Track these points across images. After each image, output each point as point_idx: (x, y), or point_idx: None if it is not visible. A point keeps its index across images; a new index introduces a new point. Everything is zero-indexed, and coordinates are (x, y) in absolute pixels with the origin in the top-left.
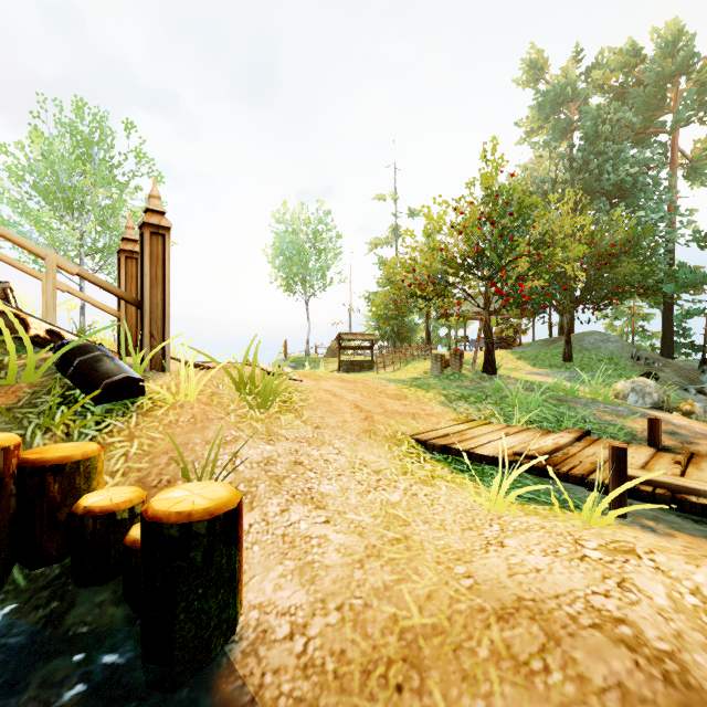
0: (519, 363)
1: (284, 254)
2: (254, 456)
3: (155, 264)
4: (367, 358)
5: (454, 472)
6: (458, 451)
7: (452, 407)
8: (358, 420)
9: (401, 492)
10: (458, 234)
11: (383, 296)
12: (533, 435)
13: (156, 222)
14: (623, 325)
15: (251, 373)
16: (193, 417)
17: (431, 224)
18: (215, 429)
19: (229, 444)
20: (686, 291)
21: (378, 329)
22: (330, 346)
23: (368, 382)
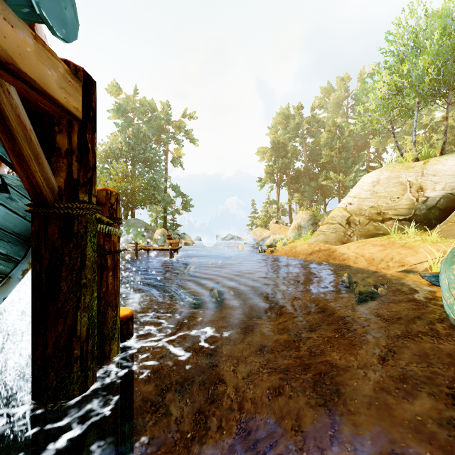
0: None
1: None
2: None
3: None
4: None
5: None
6: None
7: None
8: None
9: None
10: None
11: None
12: None
13: None
14: (156, 215)
15: None
16: None
17: None
18: None
19: None
20: (168, 205)
21: None
22: None
23: None
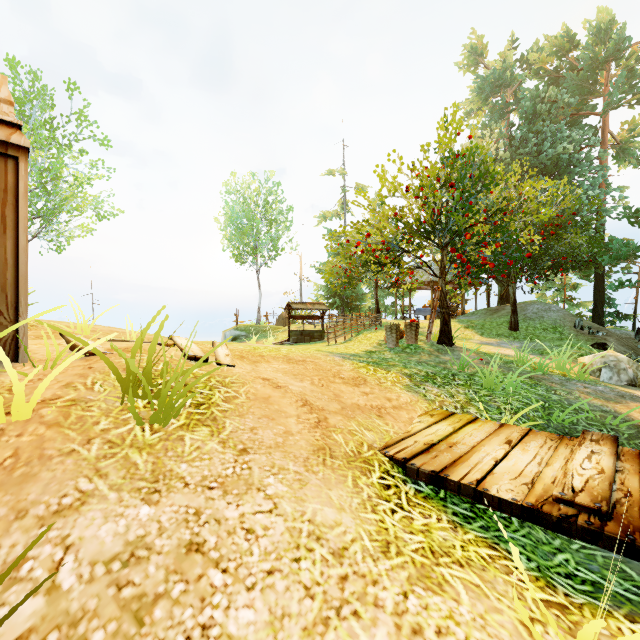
0: (468, 333)
1: (235, 223)
2: (107, 543)
3: (0, 200)
4: (317, 327)
5: (457, 525)
6: (460, 486)
7: (420, 392)
8: (307, 428)
9: (390, 621)
10: (415, 198)
11: (334, 265)
12: (546, 446)
13: (0, 136)
14: (554, 295)
15: (146, 365)
16: (15, 453)
17: (377, 199)
18: (48, 479)
19: (62, 515)
20: (618, 263)
21: (327, 298)
22: (281, 314)
23: (319, 361)
